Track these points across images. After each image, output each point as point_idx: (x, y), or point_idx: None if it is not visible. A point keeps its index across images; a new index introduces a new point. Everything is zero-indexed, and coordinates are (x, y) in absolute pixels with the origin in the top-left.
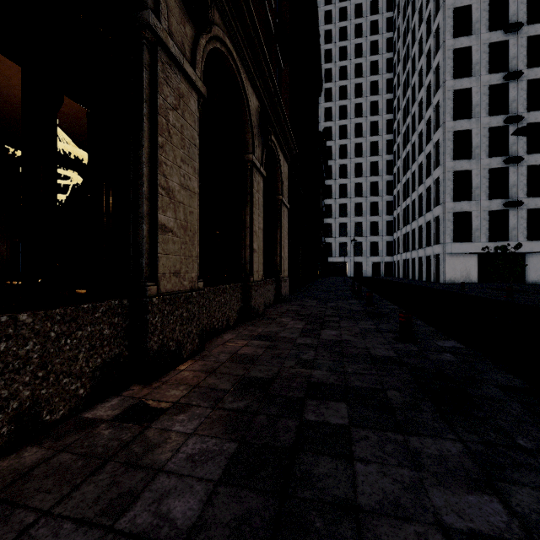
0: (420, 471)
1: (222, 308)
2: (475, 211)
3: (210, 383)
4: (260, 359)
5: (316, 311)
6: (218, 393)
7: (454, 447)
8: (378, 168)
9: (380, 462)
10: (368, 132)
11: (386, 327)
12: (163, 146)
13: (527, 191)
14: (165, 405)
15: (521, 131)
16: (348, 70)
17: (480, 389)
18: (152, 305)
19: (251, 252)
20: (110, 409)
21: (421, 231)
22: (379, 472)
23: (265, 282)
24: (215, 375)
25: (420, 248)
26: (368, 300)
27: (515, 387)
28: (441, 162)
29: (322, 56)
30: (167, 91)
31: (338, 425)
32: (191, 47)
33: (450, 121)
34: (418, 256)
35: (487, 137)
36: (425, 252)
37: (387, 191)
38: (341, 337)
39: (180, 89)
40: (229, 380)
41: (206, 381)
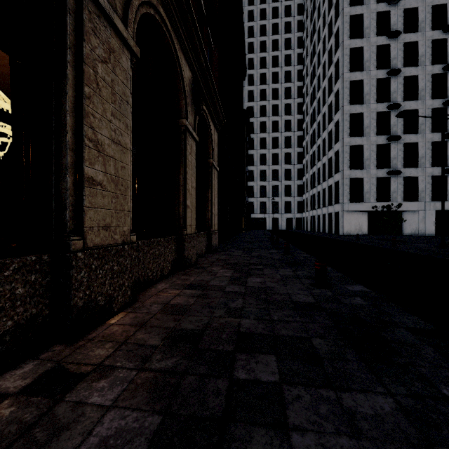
0: (359, 439)
1: (156, 259)
2: (366, 177)
3: (139, 338)
4: (191, 309)
5: (242, 260)
6: (145, 350)
7: (386, 403)
8: (291, 141)
9: (317, 430)
10: (283, 112)
11: (303, 274)
12: (90, 97)
13: (404, 163)
14: (86, 369)
15: (402, 113)
16: (267, 60)
17: (394, 333)
18: (76, 260)
19: (185, 208)
20: (21, 378)
21: (324, 193)
22: (317, 445)
23: (197, 235)
24: (145, 328)
25: (324, 207)
26: (285, 250)
27: (423, 329)
28: (340, 138)
29: (246, 48)
30: (95, 42)
31: (269, 383)
32: (122, 5)
33: (347, 106)
34: (322, 213)
35: (374, 119)
36: (328, 210)
37: (298, 160)
38: (265, 284)
39: (110, 44)
40: (158, 334)
41: (135, 337)
